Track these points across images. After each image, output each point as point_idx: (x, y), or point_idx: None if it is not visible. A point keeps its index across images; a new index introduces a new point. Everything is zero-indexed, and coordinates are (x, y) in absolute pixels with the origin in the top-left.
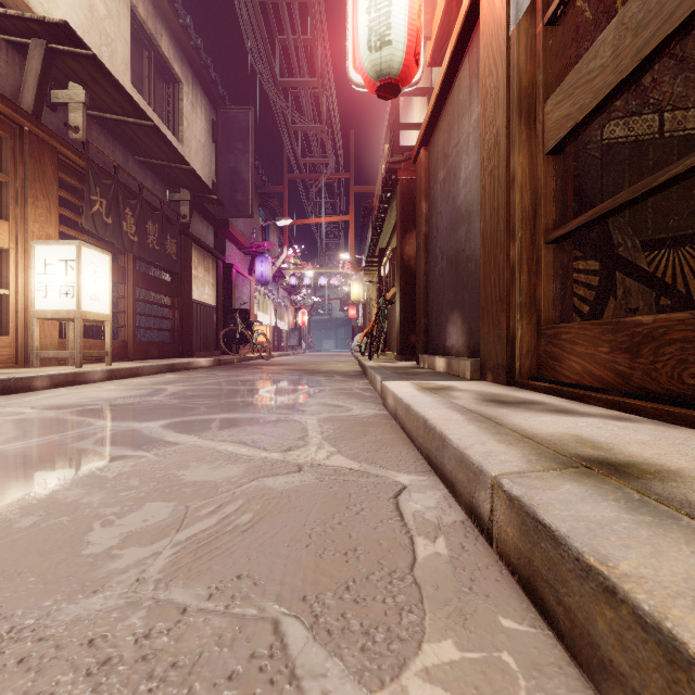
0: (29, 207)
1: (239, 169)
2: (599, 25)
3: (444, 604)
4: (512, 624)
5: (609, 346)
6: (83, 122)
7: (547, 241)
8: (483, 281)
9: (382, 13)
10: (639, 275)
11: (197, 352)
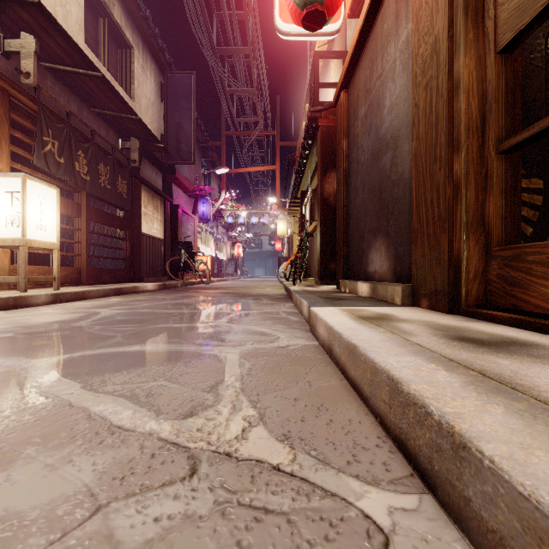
0: None
1: (183, 124)
2: None
3: None
4: None
5: None
6: (33, 68)
7: (502, 150)
8: (416, 203)
9: None
10: None
11: (146, 278)
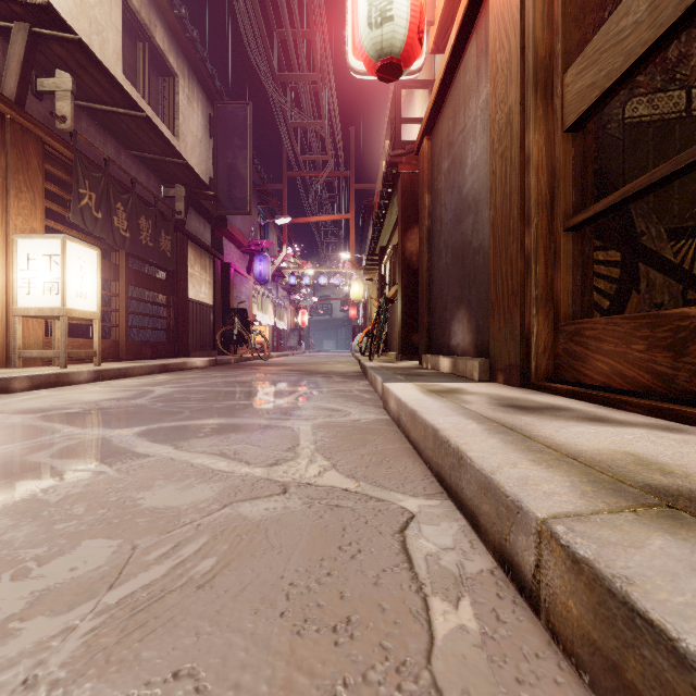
0: (12, 200)
1: (237, 166)
2: None
3: None
4: None
5: (646, 344)
6: (70, 111)
7: (567, 227)
8: (493, 274)
9: None
10: (664, 266)
11: (193, 352)
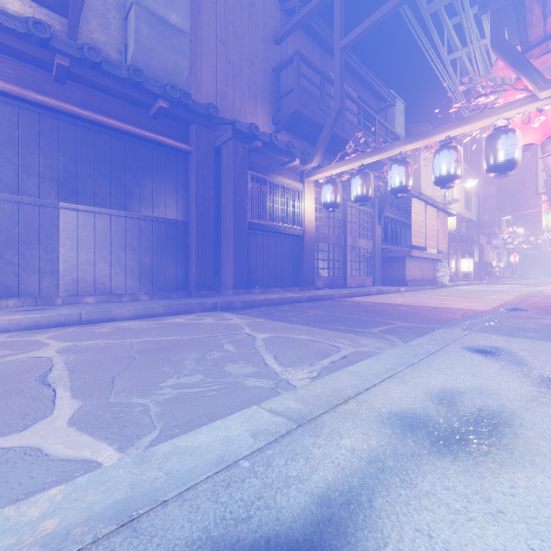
0: (458, 252)
1: (489, 210)
2: None
3: None
4: None
5: None
6: (464, 230)
7: None
8: None
9: (548, 223)
10: None
11: (475, 279)
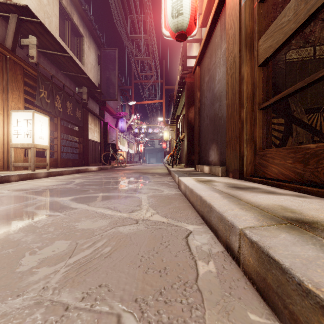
0: (10, 94)
1: (111, 78)
2: (284, 4)
3: (216, 304)
4: (256, 318)
5: (292, 160)
6: (35, 54)
7: (260, 108)
8: (227, 129)
9: None
10: (303, 125)
11: (90, 164)
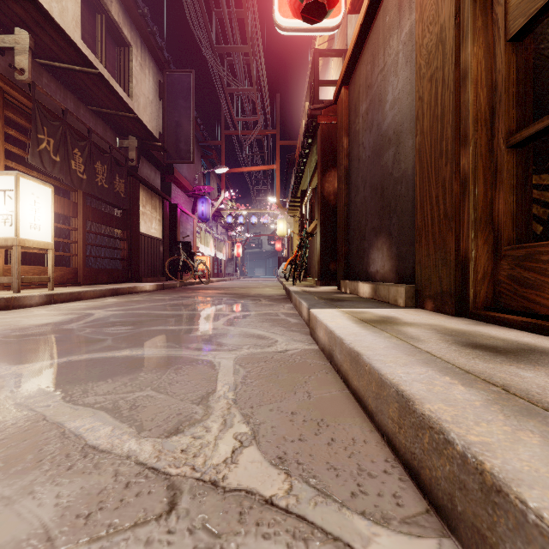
0: None
1: (182, 123)
2: None
3: None
4: None
5: None
6: (27, 64)
7: (513, 143)
8: (420, 200)
9: None
10: None
11: (144, 278)
